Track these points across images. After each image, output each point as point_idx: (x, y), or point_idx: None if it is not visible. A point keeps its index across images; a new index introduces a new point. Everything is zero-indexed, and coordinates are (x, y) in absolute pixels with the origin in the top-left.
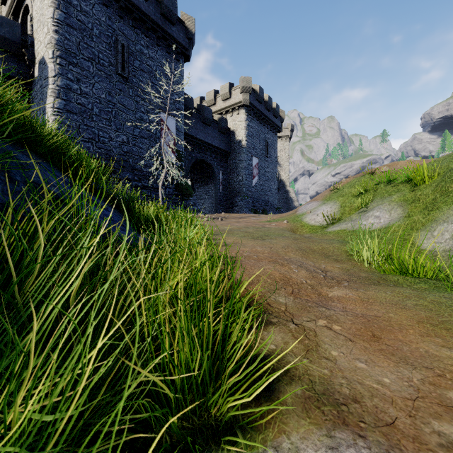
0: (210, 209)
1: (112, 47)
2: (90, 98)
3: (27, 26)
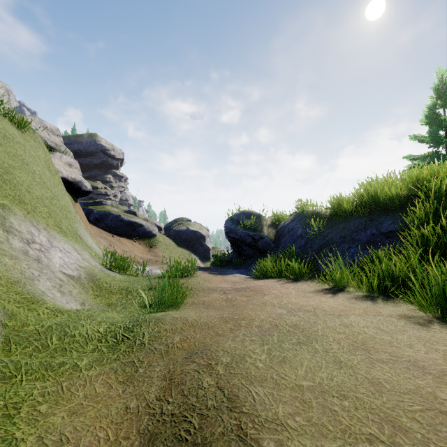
0: None
1: None
2: None
3: None
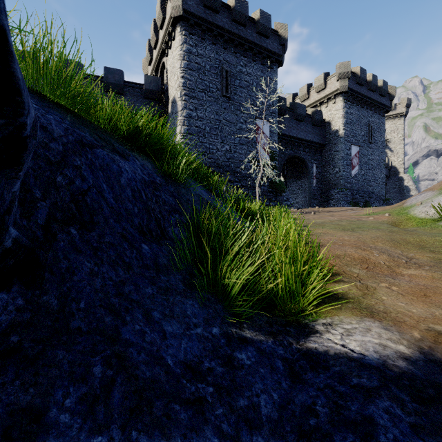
0: (303, 204)
1: (219, 75)
2: (203, 120)
3: (164, 77)
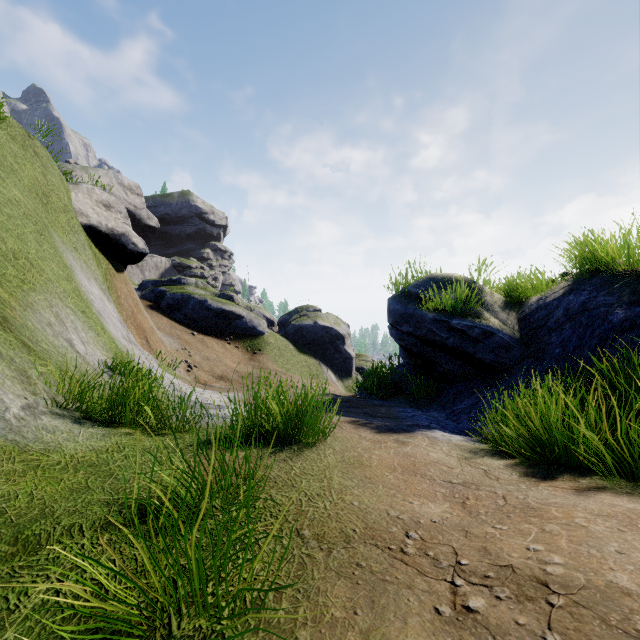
0: None
1: None
2: None
3: None
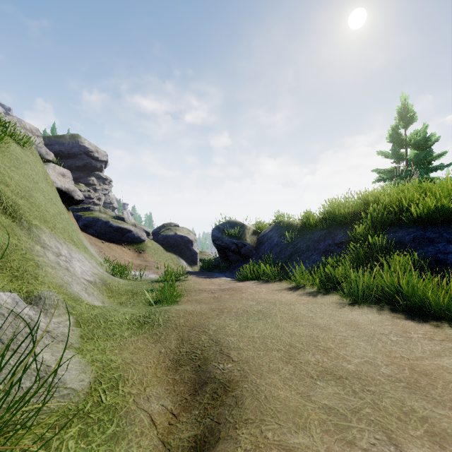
0: None
1: None
2: None
3: None
